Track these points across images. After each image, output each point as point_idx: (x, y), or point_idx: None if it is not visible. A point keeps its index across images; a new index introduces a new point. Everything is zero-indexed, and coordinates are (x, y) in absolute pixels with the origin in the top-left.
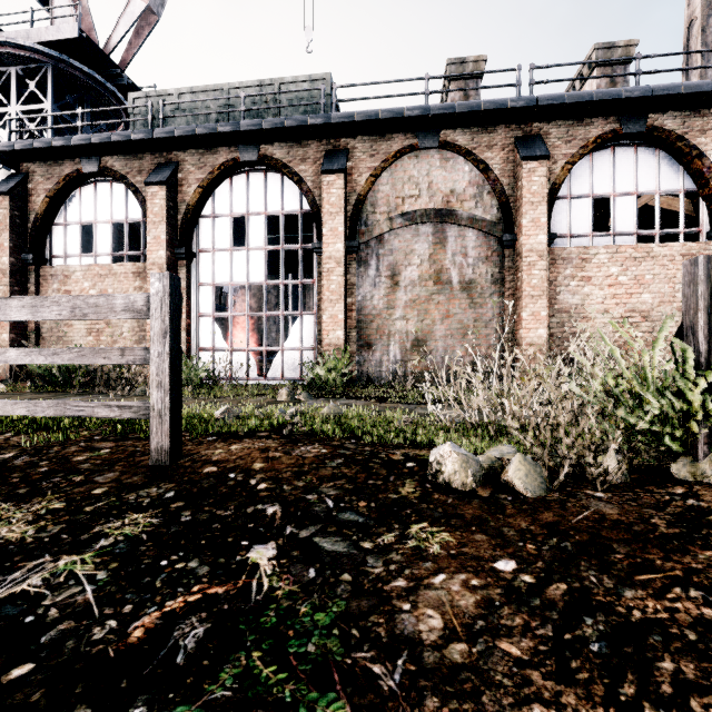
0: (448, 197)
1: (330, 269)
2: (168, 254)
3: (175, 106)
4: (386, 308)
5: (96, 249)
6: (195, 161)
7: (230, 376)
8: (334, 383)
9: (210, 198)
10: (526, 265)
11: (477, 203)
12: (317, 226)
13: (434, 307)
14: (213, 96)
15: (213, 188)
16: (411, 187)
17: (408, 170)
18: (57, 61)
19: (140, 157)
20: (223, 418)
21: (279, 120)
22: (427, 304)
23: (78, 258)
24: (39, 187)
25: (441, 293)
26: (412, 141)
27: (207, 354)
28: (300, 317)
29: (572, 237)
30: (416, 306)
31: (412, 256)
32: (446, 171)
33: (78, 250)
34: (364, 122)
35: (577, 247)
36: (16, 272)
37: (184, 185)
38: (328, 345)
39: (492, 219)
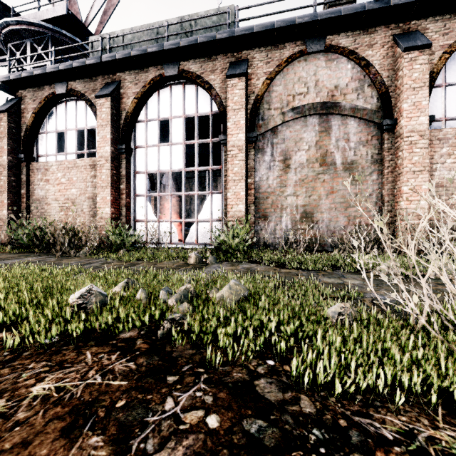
0: (333, 92)
1: (234, 155)
2: (112, 149)
3: (120, 43)
4: (279, 187)
5: (66, 149)
6: (132, 79)
7: (158, 241)
8: (236, 248)
9: (144, 107)
10: (407, 144)
11: (359, 95)
12: (223, 122)
13: (320, 185)
14: (146, 33)
15: (145, 99)
16: (300, 86)
17: (298, 72)
18: (54, 32)
19: (94, 79)
20: (79, 304)
21: (193, 38)
22: (314, 182)
23: (54, 156)
24: (28, 107)
25: (326, 172)
26: (301, 48)
27: (141, 224)
28: (210, 195)
29: (447, 120)
30: (304, 184)
31: (301, 143)
32: (331, 70)
33: (54, 151)
34: (261, 33)
35: (453, 128)
36: (12, 166)
37: (124, 97)
38: (232, 216)
39: (372, 108)
